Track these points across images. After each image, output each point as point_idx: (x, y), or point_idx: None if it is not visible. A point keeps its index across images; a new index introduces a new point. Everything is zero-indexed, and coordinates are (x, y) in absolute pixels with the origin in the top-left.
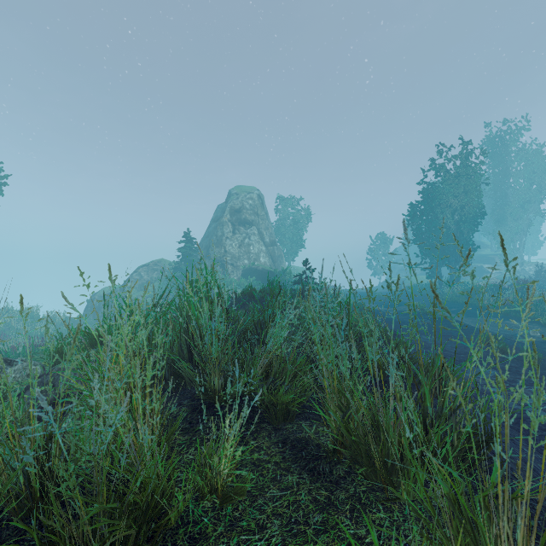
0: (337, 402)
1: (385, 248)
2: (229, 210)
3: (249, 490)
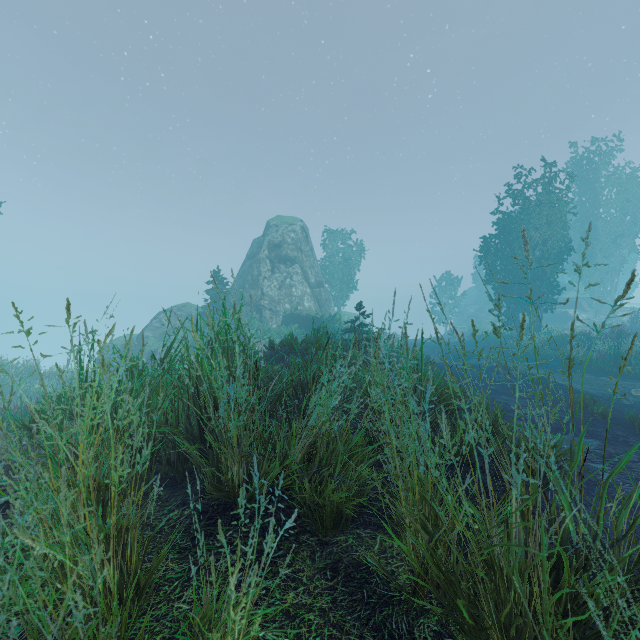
0: (419, 517)
1: (451, 291)
2: (268, 244)
3: None
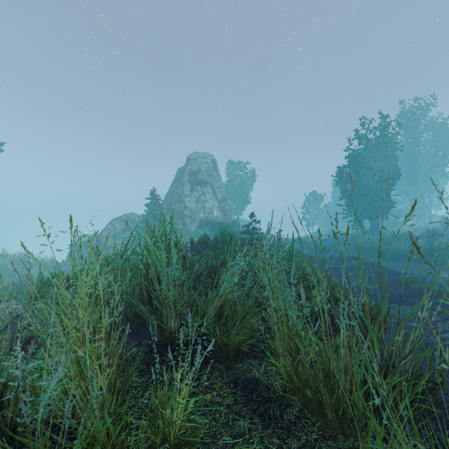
0: (287, 347)
1: (316, 204)
2: (188, 172)
3: (202, 436)
